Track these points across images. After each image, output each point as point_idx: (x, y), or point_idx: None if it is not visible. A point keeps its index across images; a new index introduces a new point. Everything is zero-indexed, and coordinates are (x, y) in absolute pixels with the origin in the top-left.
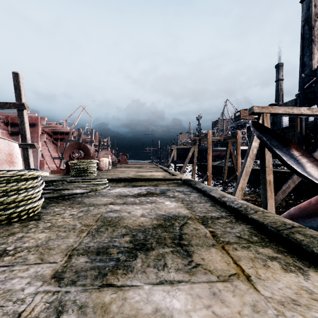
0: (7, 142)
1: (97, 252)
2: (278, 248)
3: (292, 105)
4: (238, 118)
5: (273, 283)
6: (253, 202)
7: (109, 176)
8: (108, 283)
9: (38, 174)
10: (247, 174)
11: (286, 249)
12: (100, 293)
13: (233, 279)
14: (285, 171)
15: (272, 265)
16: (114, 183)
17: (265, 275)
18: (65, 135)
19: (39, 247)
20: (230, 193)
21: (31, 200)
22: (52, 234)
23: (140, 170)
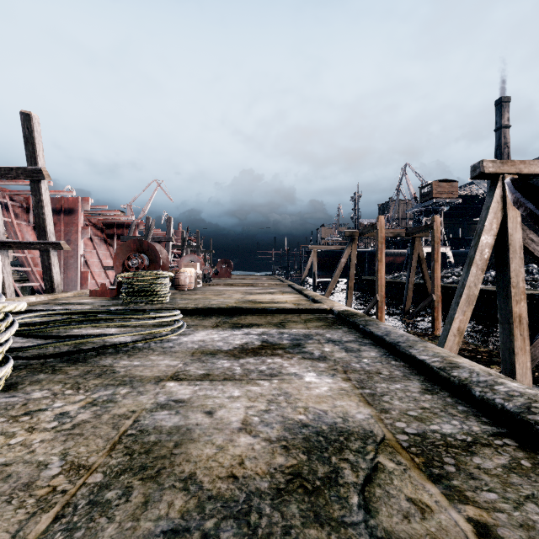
0: None
1: None
2: None
3: None
4: (427, 197)
5: None
6: (472, 355)
7: (193, 301)
8: None
9: None
10: (470, 301)
11: None
12: None
13: None
14: (533, 294)
15: None
16: (196, 318)
17: None
18: (125, 229)
19: None
20: (421, 334)
21: None
22: None
23: (251, 290)
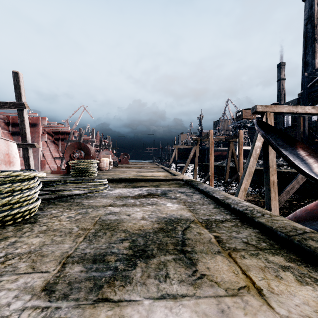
0: (4, 142)
1: (94, 259)
2: (289, 256)
3: (294, 104)
4: (239, 118)
5: (288, 299)
6: (256, 203)
7: (110, 176)
8: (104, 298)
9: (34, 174)
10: (250, 175)
11: (298, 257)
12: (94, 309)
13: (243, 294)
14: (289, 171)
15: (284, 276)
16: (114, 184)
17: (278, 288)
18: (66, 135)
19: (31, 254)
20: (232, 193)
21: (27, 202)
22: (47, 239)
23: (141, 170)
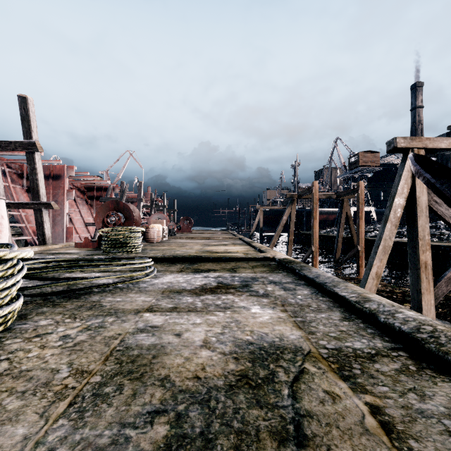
0: None
1: None
2: None
3: None
4: (354, 165)
5: None
6: (389, 295)
7: (160, 252)
8: None
9: None
10: (385, 251)
11: None
12: None
13: None
14: (440, 245)
15: None
16: (164, 265)
17: None
18: (103, 191)
19: None
20: (348, 279)
21: None
22: None
23: (209, 243)
